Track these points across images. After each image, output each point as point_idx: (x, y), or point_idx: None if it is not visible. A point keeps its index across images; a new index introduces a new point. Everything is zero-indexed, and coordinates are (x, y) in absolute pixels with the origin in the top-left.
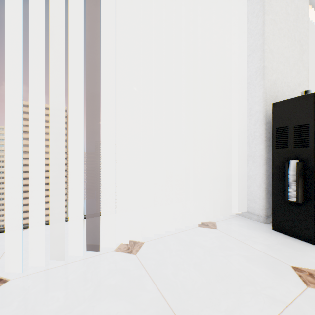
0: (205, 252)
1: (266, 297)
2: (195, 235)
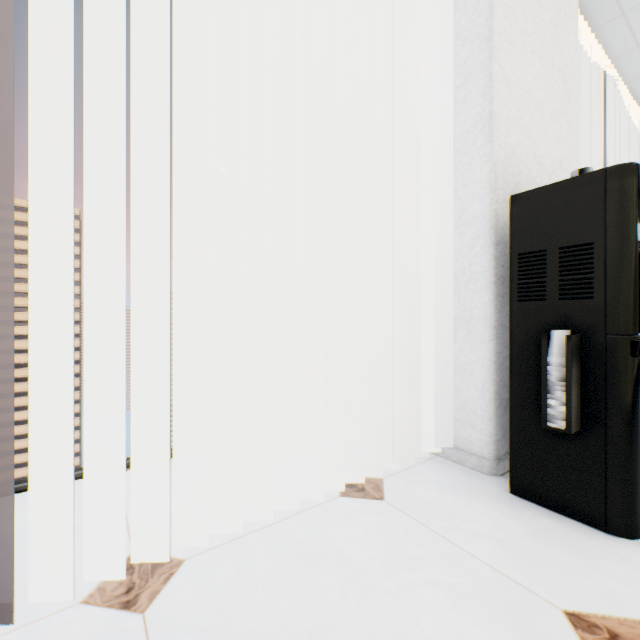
0: (348, 583)
1: None
2: (328, 523)
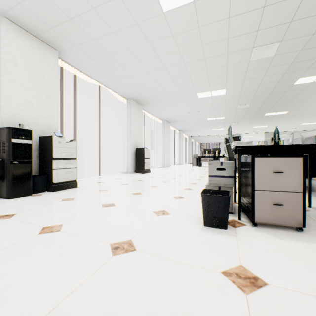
0: None
1: None
2: None
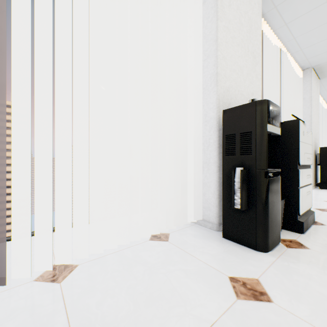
0: (146, 270)
1: (193, 318)
2: (142, 250)
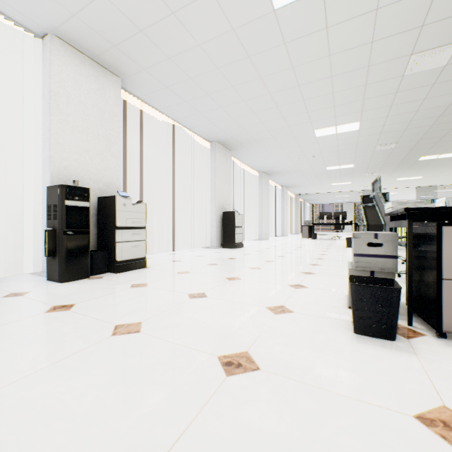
0: None
1: None
2: None
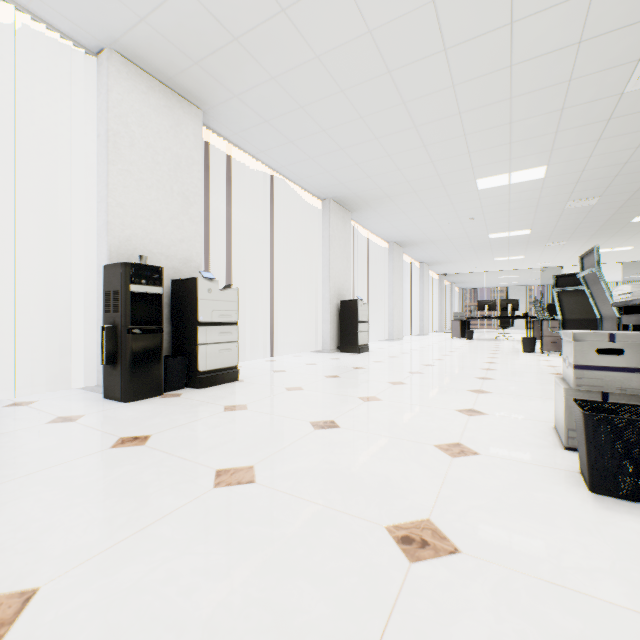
0: None
1: None
2: None
